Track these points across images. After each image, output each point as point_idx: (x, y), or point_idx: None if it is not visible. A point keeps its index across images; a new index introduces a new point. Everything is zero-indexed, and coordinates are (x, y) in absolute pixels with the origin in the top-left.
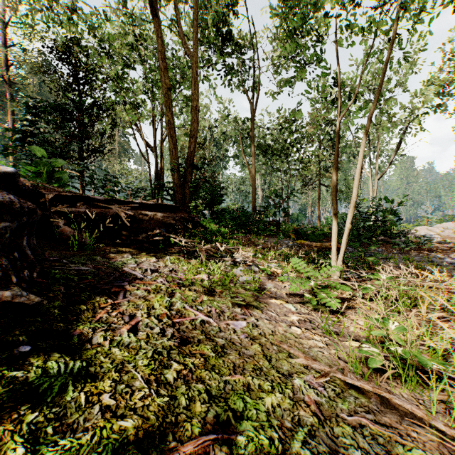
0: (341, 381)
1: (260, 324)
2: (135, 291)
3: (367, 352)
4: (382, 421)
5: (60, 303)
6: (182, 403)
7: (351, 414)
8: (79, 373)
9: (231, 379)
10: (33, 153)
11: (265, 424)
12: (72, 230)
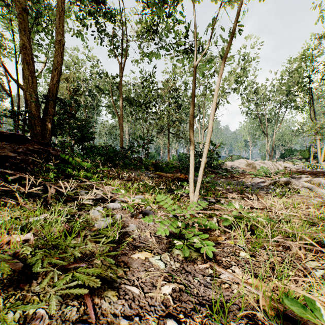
0: None
1: None
2: None
3: None
4: None
5: None
6: None
7: None
8: None
9: None
10: None
11: None
12: None
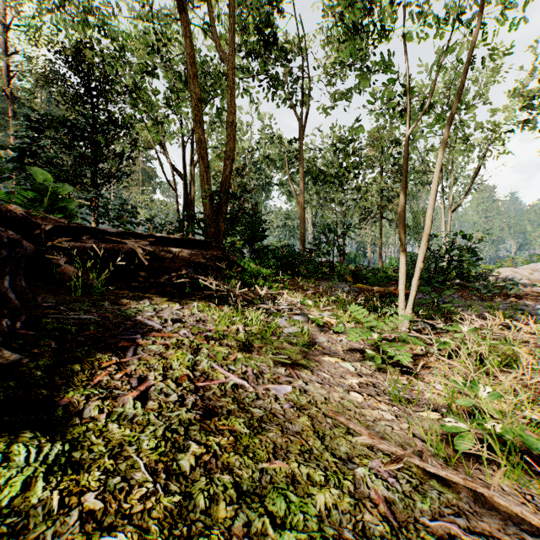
0: (419, 468)
1: (310, 389)
2: (149, 346)
3: (451, 427)
4: (479, 527)
5: (47, 362)
6: (199, 504)
7: (435, 518)
8: (57, 461)
9: (269, 468)
10: (31, 176)
11: (316, 535)
12: (76, 270)
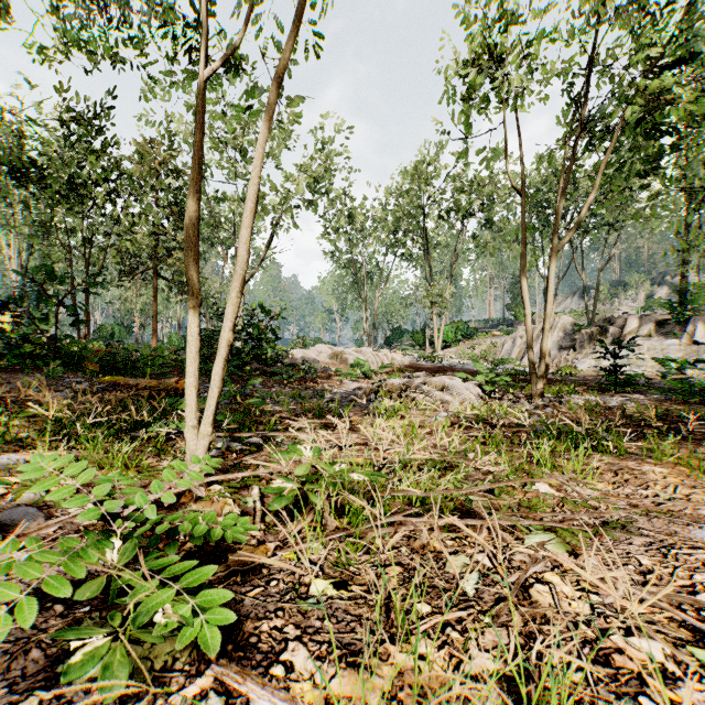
0: None
1: None
2: None
3: None
4: None
5: None
6: None
7: None
8: None
9: None
10: None
11: None
12: None
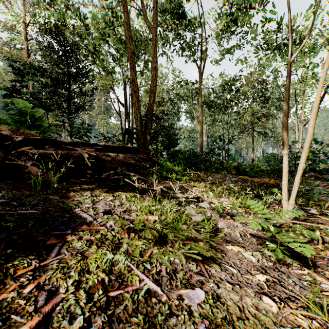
0: None
1: (222, 294)
2: (74, 244)
3: None
4: None
5: None
6: None
7: None
8: None
9: None
10: None
11: None
12: (39, 170)
